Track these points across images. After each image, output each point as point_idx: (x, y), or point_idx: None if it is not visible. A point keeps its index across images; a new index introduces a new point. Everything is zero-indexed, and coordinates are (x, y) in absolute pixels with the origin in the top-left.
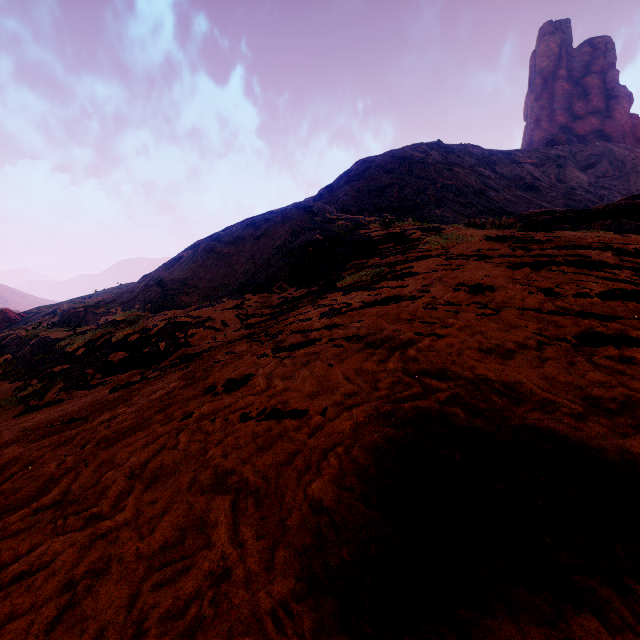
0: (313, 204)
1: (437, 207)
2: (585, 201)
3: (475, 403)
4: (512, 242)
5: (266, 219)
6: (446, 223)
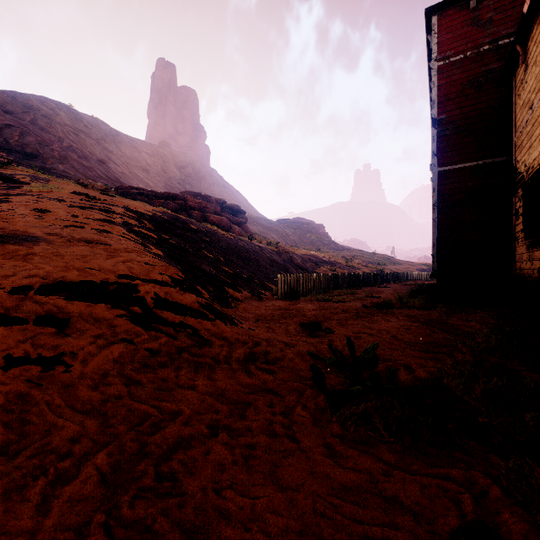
0: None
1: (61, 162)
2: (177, 188)
3: (9, 232)
4: (85, 197)
5: None
6: (66, 178)
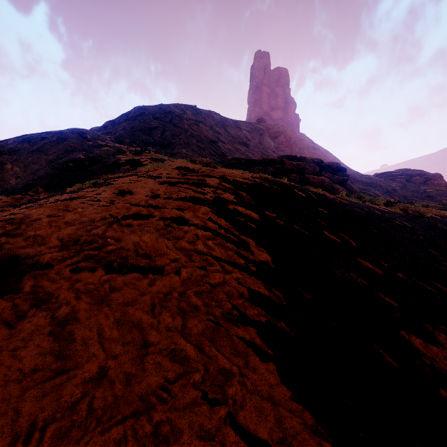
0: (88, 131)
1: (184, 147)
2: (271, 156)
3: (6, 246)
4: (184, 171)
5: (42, 137)
6: (186, 158)
